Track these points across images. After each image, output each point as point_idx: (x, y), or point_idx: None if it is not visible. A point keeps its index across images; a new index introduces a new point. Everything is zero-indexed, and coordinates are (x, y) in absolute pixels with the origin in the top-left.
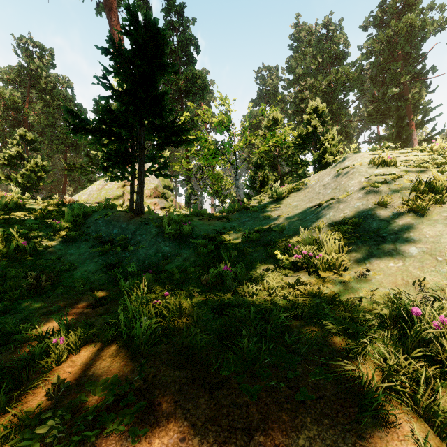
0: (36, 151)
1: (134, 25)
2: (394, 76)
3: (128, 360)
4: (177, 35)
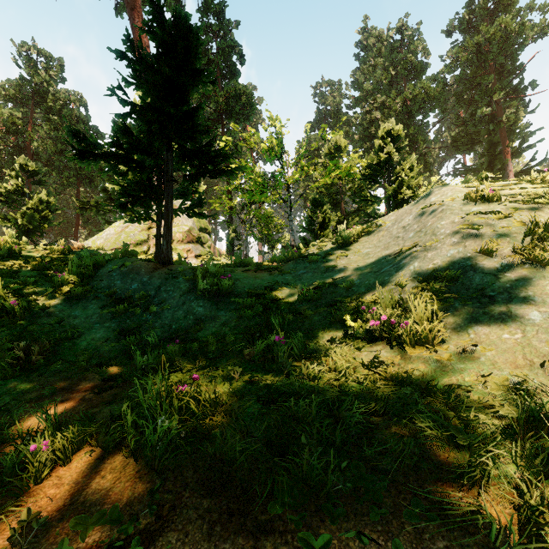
0: (40, 184)
1: (159, 22)
2: (485, 93)
3: (136, 479)
4: (217, 42)
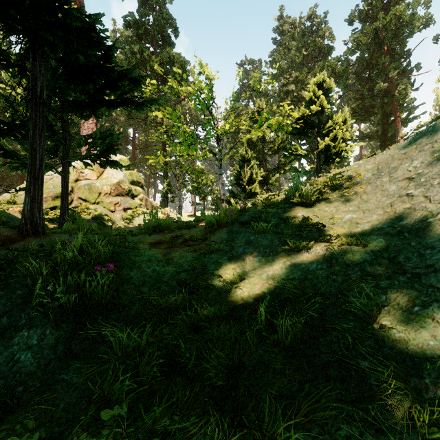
0: None
1: None
2: (382, 71)
3: None
4: (153, 14)
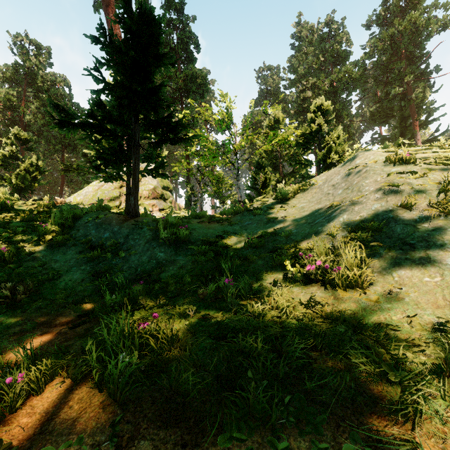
0: (31, 150)
1: (128, 13)
2: (398, 75)
3: (99, 410)
4: (177, 33)
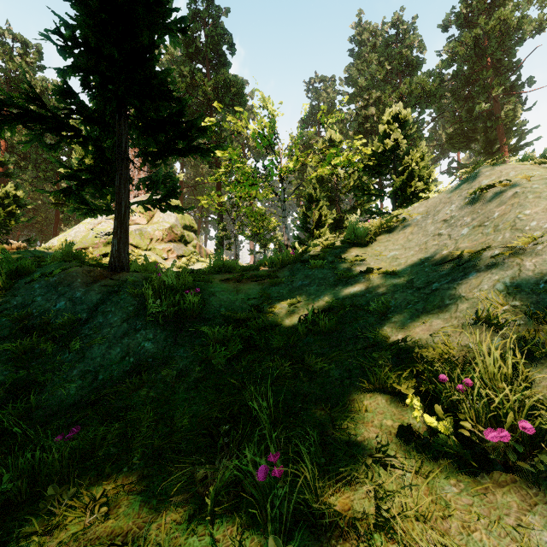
0: (8, 177)
1: None
2: (483, 88)
3: None
4: (205, 29)
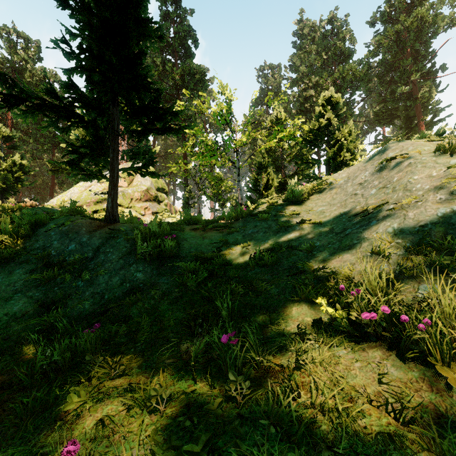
0: (15, 149)
1: None
2: (404, 74)
3: None
4: (174, 27)
